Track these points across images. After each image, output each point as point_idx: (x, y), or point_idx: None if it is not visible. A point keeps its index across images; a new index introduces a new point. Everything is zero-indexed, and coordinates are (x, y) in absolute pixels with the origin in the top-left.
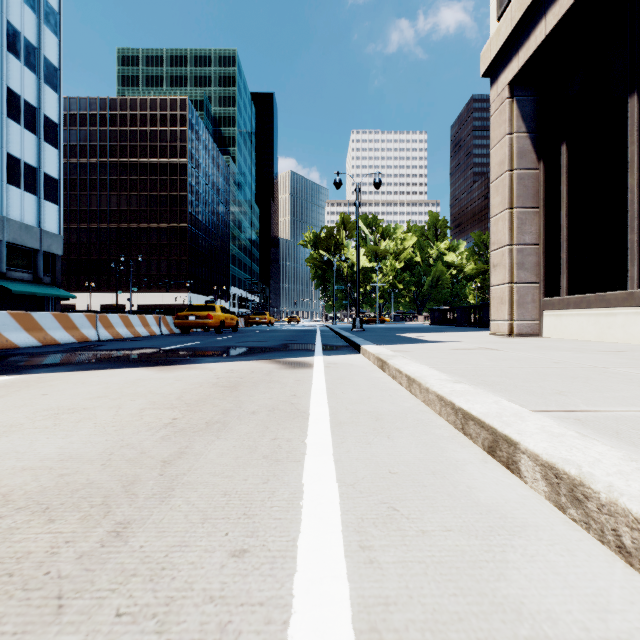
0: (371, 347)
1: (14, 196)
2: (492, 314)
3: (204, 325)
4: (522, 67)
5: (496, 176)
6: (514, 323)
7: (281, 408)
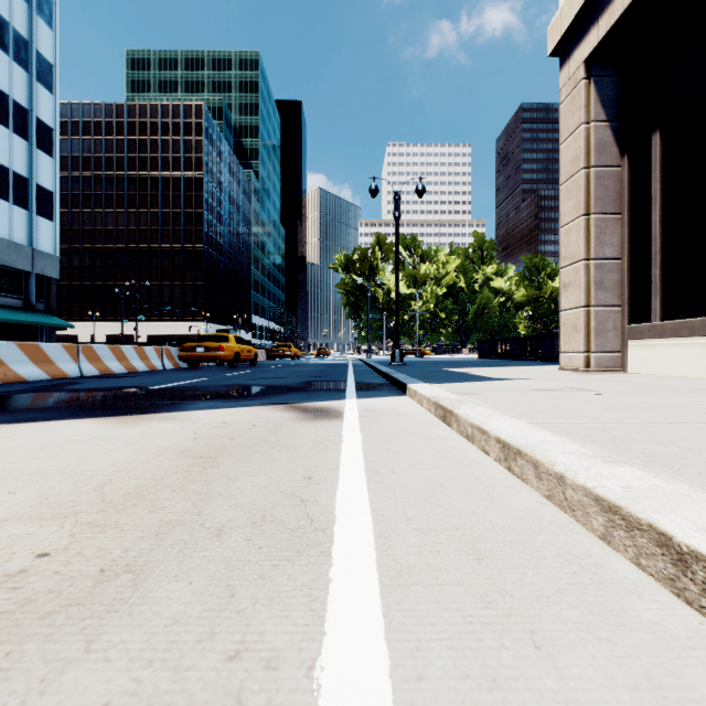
0: (422, 387)
1: (1, 210)
2: (562, 345)
3: (214, 358)
4: (603, 38)
5: (568, 176)
6: (591, 355)
7: (279, 516)
